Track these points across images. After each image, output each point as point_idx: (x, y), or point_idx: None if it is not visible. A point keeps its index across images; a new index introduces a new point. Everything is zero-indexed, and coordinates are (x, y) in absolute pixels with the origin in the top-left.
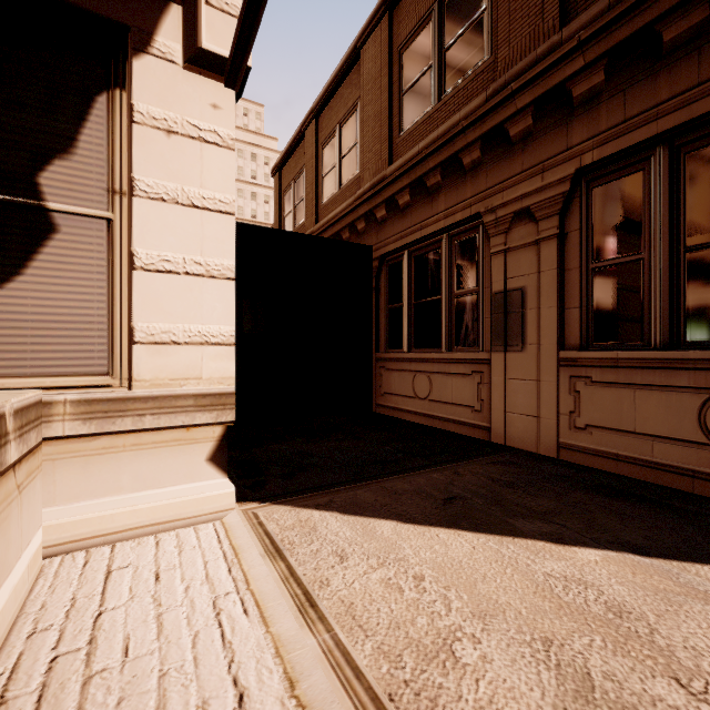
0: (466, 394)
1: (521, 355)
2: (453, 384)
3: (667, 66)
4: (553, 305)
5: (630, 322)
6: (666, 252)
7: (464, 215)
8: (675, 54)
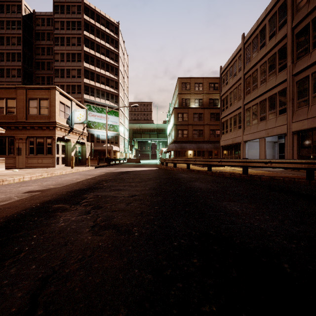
0: (12, 162)
1: (21, 156)
2: (9, 160)
3: (35, 130)
4: (25, 150)
5: (33, 153)
6: (36, 147)
7: (11, 135)
8: (36, 130)
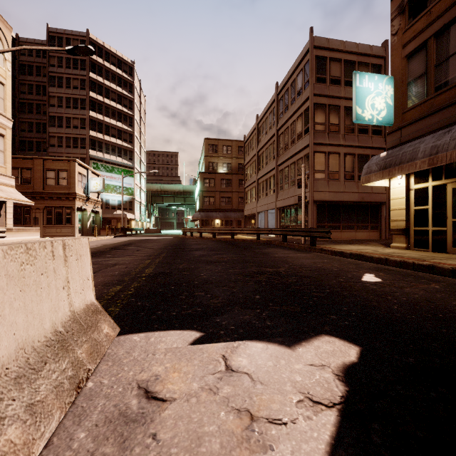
0: None
1: (38, 226)
2: None
3: (54, 200)
4: (42, 220)
5: (51, 222)
6: (54, 216)
7: (28, 205)
8: (54, 200)
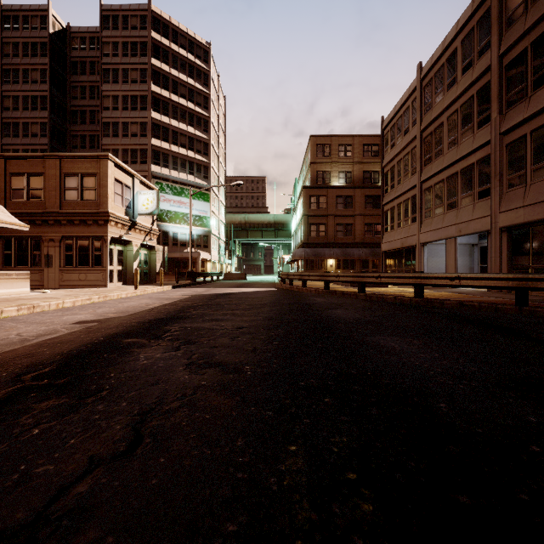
0: (37, 278)
1: (52, 268)
2: (33, 276)
3: (75, 226)
4: (58, 259)
5: (71, 263)
6: (76, 253)
7: (37, 235)
8: (76, 225)
